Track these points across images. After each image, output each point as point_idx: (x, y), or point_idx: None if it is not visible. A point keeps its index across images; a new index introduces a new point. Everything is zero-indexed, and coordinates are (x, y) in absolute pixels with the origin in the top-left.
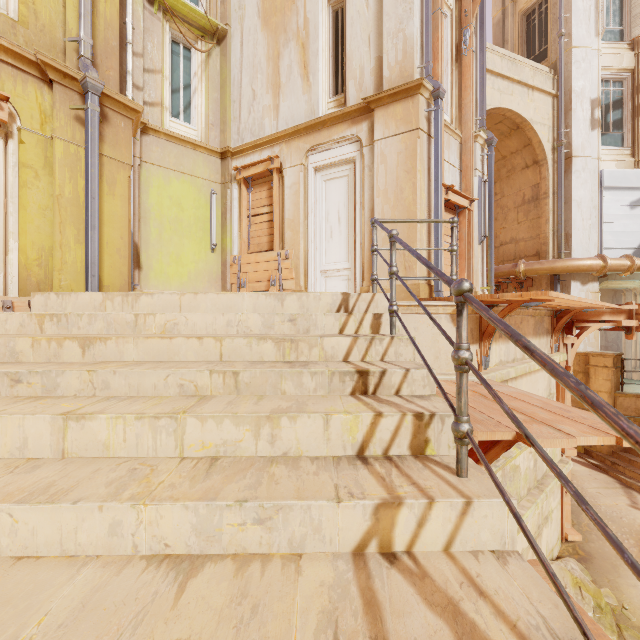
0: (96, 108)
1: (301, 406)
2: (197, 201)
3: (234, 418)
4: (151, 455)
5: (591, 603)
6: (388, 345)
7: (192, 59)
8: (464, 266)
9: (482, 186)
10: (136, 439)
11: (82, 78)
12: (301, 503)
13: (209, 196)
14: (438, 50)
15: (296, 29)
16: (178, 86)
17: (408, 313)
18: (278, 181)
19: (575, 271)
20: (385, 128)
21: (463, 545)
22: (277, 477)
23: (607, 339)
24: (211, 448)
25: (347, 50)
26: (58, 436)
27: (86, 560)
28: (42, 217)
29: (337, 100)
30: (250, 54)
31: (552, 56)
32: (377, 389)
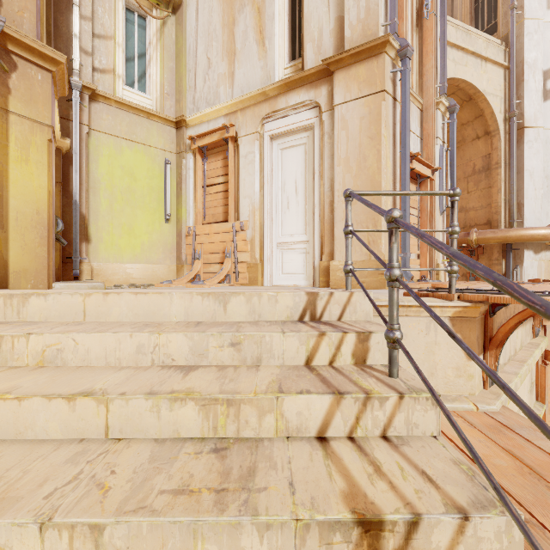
0: None
1: None
2: (151, 171)
3: None
4: None
5: None
6: (394, 409)
7: (147, 28)
8: None
9: (444, 155)
10: None
11: None
12: None
13: (163, 166)
14: (403, 8)
15: None
16: (132, 55)
17: None
18: (233, 150)
19: (529, 240)
20: (346, 91)
21: None
22: None
23: None
24: None
25: (305, 11)
26: None
27: None
28: None
29: (294, 65)
30: (205, 22)
31: (503, 29)
32: None
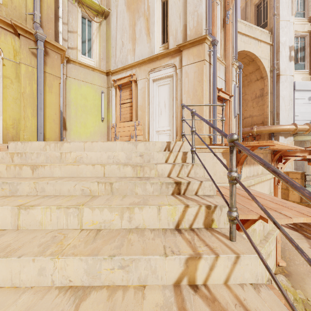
0: (42, 48)
1: (145, 201)
2: (94, 96)
3: (109, 208)
4: (65, 228)
5: (292, 298)
6: (191, 168)
7: (92, 26)
8: (227, 128)
9: (236, 89)
10: (57, 219)
11: (35, 33)
12: (145, 257)
13: (100, 94)
14: (214, 21)
15: (143, 11)
16: (85, 39)
17: (200, 152)
18: (134, 86)
19: (281, 131)
20: (188, 60)
21: (235, 280)
22: (132, 241)
23: (297, 165)
24: (97, 224)
25: (169, 21)
26: (15, 218)
27: (25, 289)
28: (14, 103)
29: (164, 46)
30: (121, 24)
31: (270, 25)
32: (185, 192)
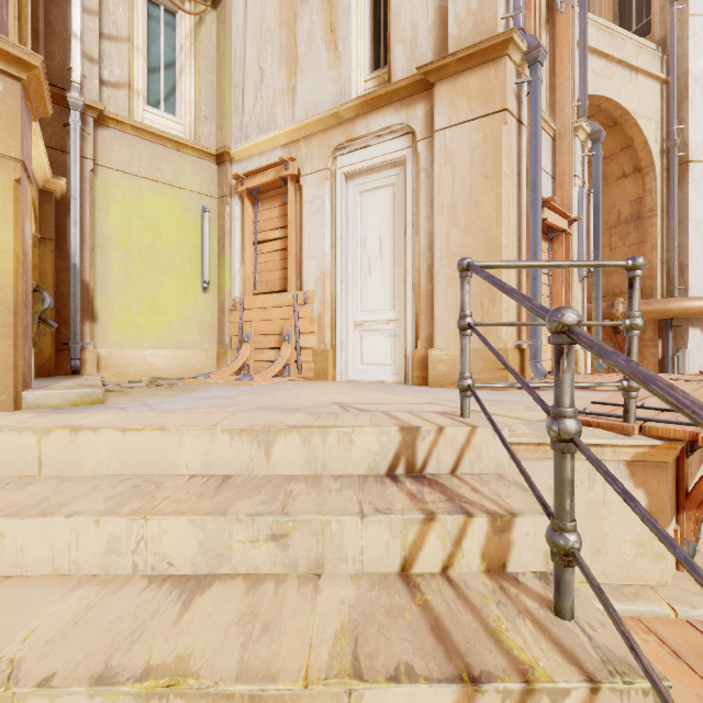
0: None
1: None
2: (182, 222)
3: None
4: None
5: None
6: None
7: (178, 27)
8: None
9: (584, 200)
10: None
11: None
12: None
13: (200, 215)
14: None
15: None
16: (158, 63)
17: (537, 457)
18: (294, 193)
19: (696, 315)
20: (451, 111)
21: None
22: None
23: None
24: None
25: (393, 1)
26: None
27: None
28: None
29: (378, 77)
30: (256, 18)
31: (658, 30)
32: None
